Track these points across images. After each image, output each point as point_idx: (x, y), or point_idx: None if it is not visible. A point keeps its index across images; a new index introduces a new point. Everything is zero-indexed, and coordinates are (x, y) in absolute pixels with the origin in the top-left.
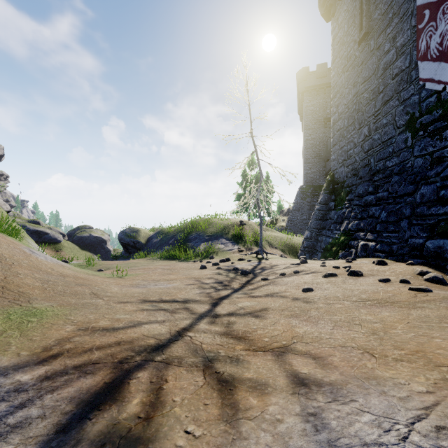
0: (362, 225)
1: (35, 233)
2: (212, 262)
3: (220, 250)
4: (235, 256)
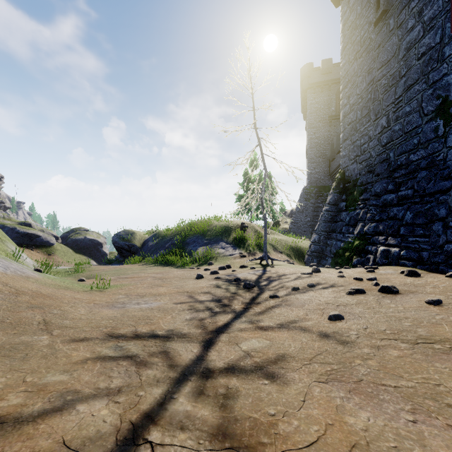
0: (382, 227)
1: (25, 236)
2: (210, 270)
3: (219, 255)
4: (236, 262)
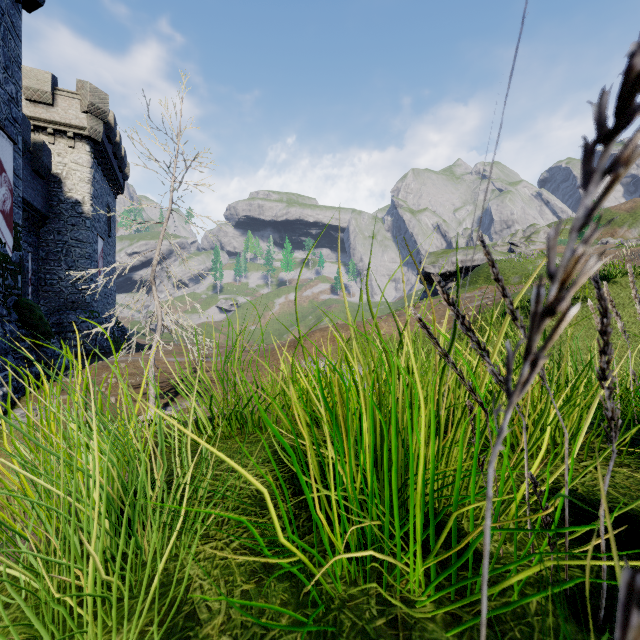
0: None
1: None
2: None
3: None
4: None
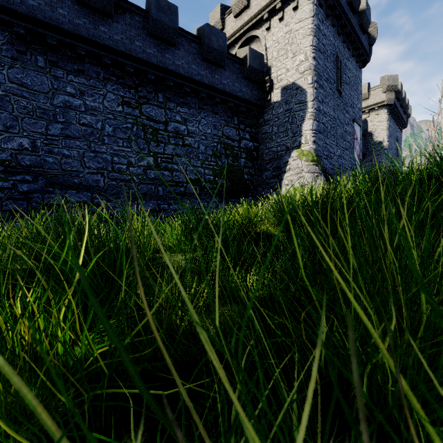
0: None
1: None
2: None
3: None
4: None
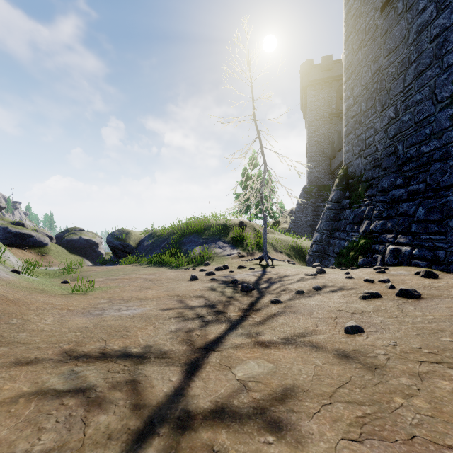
0: (390, 225)
1: (18, 235)
2: (207, 270)
3: (217, 255)
4: (234, 262)
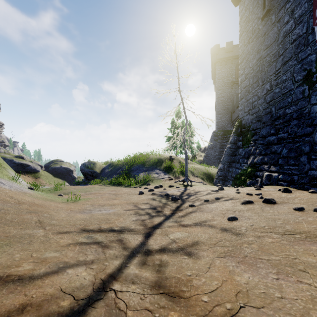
0: (266, 159)
1: (20, 165)
2: (148, 188)
3: (155, 178)
4: (166, 183)
